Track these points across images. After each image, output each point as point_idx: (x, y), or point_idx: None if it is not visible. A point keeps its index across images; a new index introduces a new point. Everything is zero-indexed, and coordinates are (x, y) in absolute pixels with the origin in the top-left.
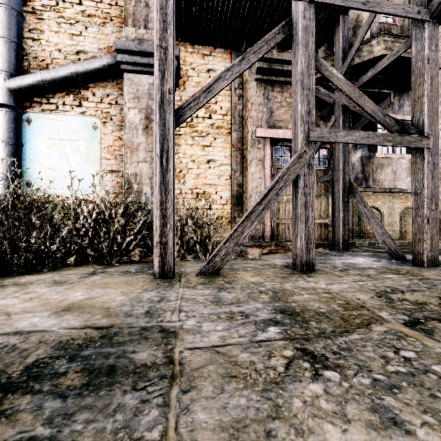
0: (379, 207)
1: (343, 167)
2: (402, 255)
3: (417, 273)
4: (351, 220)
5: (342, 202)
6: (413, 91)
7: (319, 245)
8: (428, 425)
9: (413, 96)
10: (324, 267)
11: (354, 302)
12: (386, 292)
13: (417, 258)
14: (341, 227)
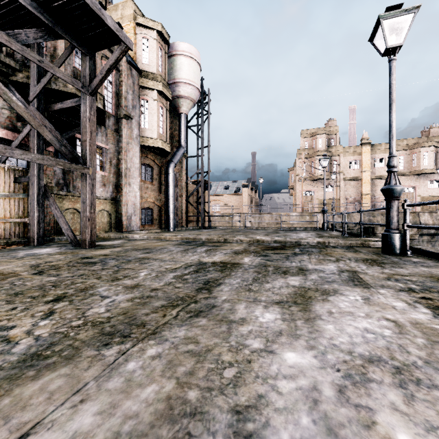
0: (79, 208)
1: (38, 173)
2: (79, 243)
3: (77, 252)
4: (53, 219)
5: (37, 204)
6: (82, 135)
7: (14, 243)
8: (1, 296)
9: (82, 139)
10: (4, 258)
11: (8, 272)
12: (40, 264)
13: (84, 244)
14: (36, 225)
